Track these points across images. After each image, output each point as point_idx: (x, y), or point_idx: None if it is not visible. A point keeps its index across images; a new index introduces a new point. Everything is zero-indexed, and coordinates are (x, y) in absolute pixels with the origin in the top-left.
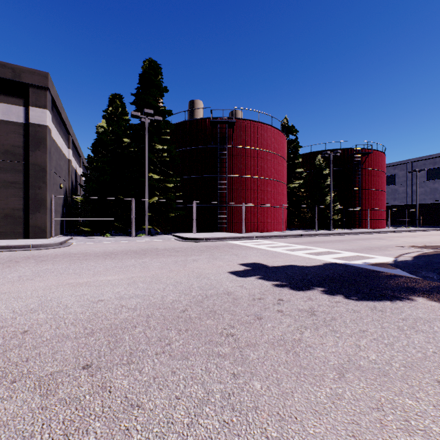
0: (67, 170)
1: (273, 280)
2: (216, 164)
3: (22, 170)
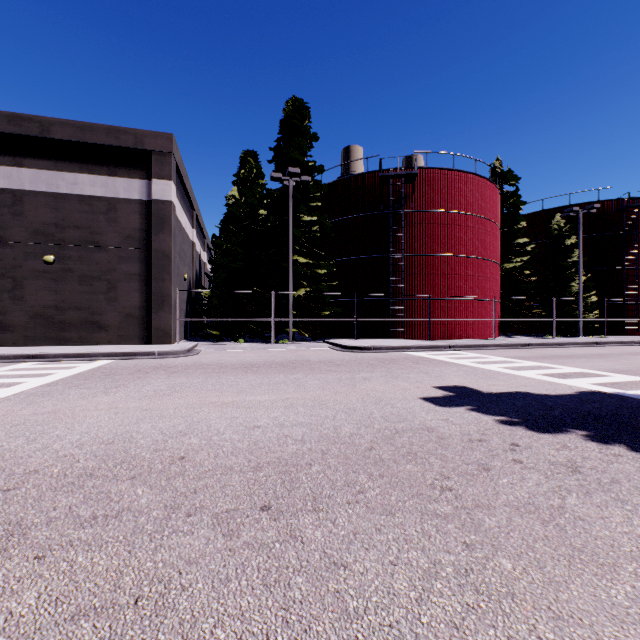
0: (191, 256)
1: (495, 414)
2: (388, 238)
3: (144, 258)
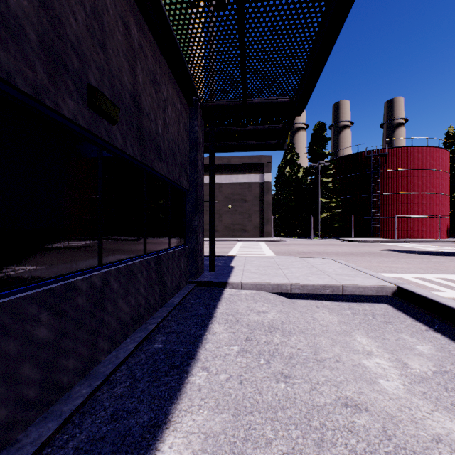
0: None
1: (398, 252)
2: (370, 186)
3: (260, 204)
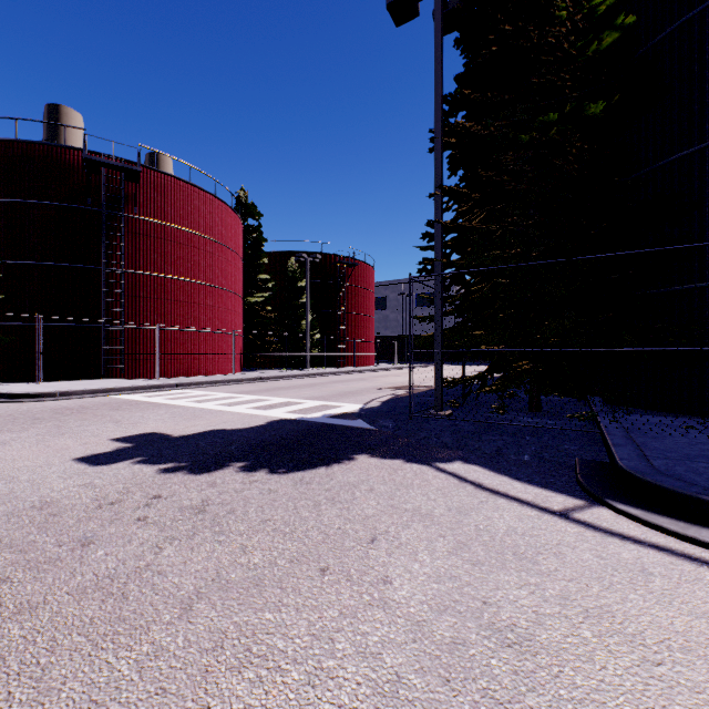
0: None
1: (164, 462)
2: (100, 245)
3: None
